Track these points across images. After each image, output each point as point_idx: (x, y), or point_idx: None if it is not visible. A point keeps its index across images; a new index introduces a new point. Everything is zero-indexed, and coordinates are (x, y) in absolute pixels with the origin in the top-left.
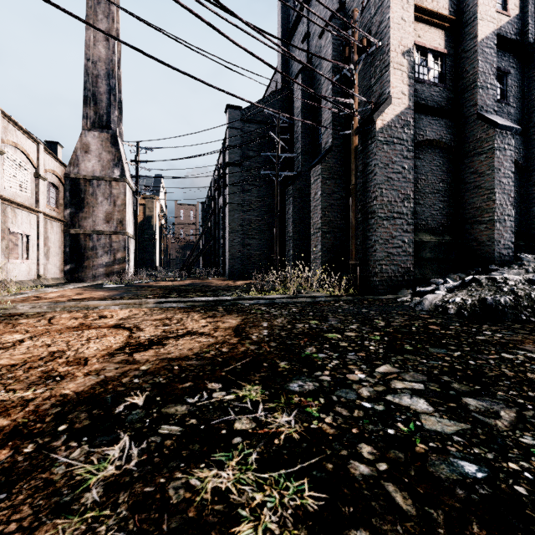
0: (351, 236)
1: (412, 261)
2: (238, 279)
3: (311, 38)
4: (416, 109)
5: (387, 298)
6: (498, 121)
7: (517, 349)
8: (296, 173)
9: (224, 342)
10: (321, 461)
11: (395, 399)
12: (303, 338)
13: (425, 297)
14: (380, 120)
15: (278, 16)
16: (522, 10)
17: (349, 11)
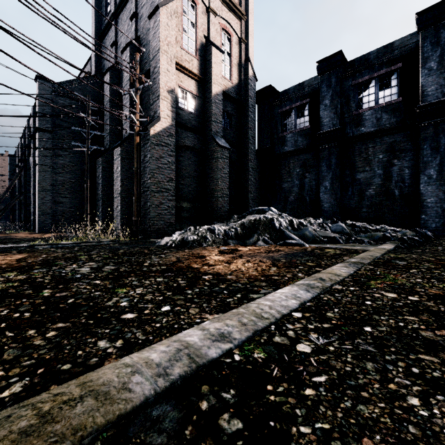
0: (134, 202)
1: (174, 218)
2: (49, 232)
3: (118, 46)
4: (179, 126)
5: (152, 240)
6: (220, 143)
7: (162, 255)
8: (105, 148)
9: (6, 264)
10: (27, 280)
11: (78, 269)
12: (62, 259)
13: (164, 238)
14: (153, 130)
15: (92, 13)
16: (239, 82)
17: (142, 44)
